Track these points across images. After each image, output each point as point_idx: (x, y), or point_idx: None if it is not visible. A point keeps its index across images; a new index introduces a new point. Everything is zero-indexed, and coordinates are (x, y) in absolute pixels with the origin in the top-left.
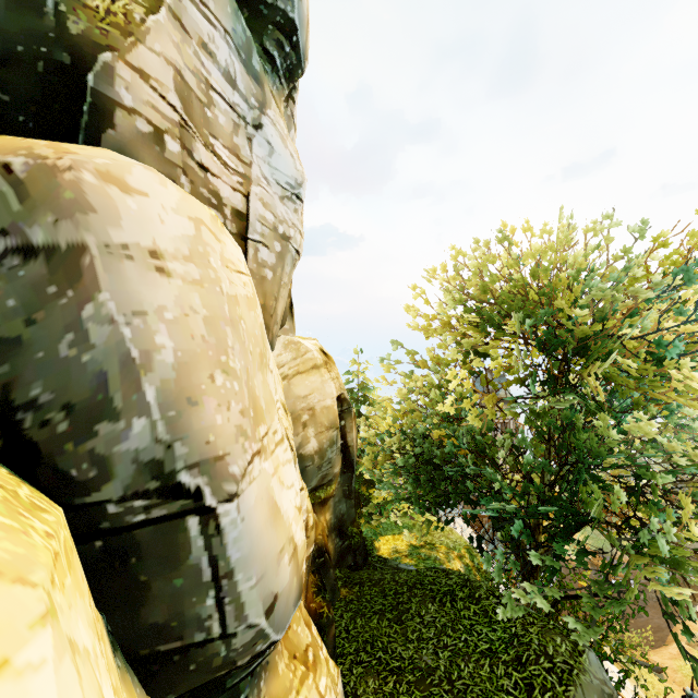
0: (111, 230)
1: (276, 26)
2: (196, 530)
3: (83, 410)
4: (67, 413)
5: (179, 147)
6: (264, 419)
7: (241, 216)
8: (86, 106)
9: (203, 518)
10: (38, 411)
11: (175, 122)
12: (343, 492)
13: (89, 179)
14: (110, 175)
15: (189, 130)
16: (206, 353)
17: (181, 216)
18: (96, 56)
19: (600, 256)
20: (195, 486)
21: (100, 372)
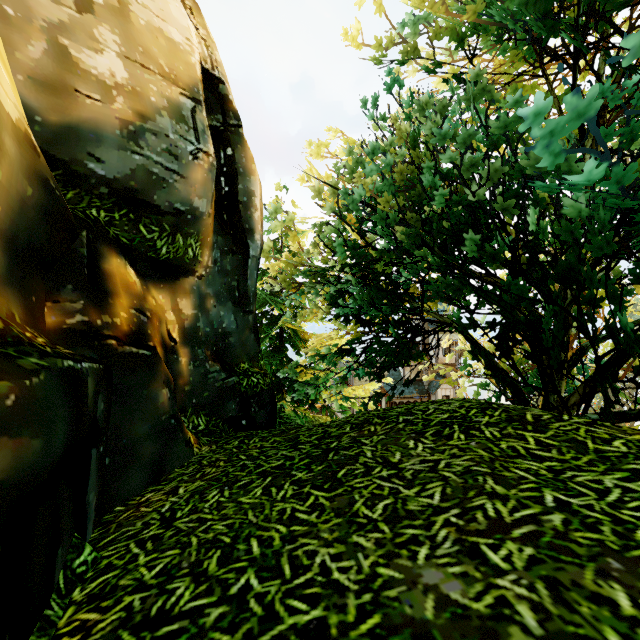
0: None
1: None
2: None
3: None
4: None
5: None
6: None
7: None
8: None
9: None
10: None
11: None
12: (227, 290)
13: None
14: None
15: None
16: None
17: None
18: None
19: None
20: None
21: None
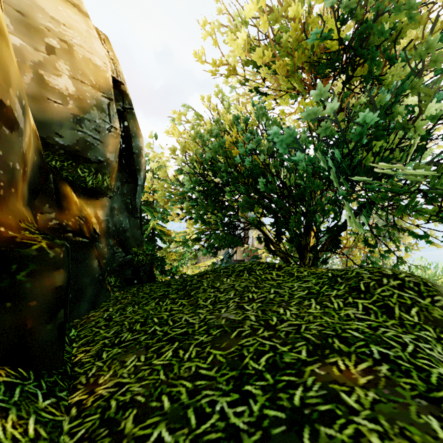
0: None
1: None
2: None
3: None
4: None
5: None
6: None
7: None
8: None
9: None
10: None
11: None
12: (124, 205)
13: None
14: None
15: None
16: None
17: None
18: None
19: (351, 22)
20: None
21: None
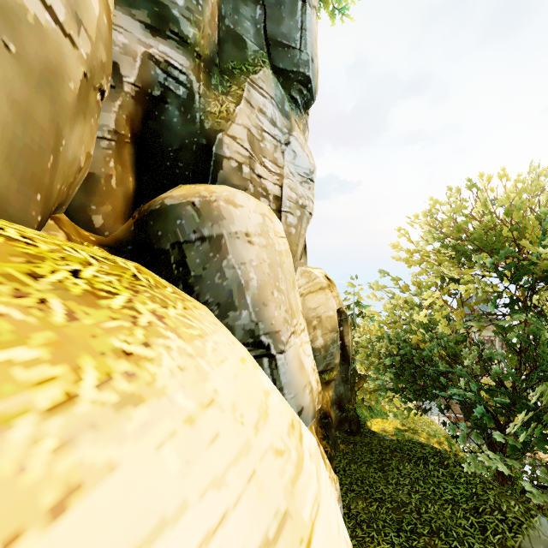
0: (231, 226)
1: (298, 82)
2: (267, 365)
3: (223, 306)
4: (218, 307)
5: (248, 169)
6: (295, 316)
7: (278, 199)
8: (212, 162)
9: (270, 359)
10: (208, 305)
11: (247, 157)
12: (341, 378)
13: (222, 204)
14: (229, 200)
15: (253, 158)
16: (270, 281)
17: (257, 214)
18: (216, 136)
19: None
20: (267, 343)
21: (230, 290)
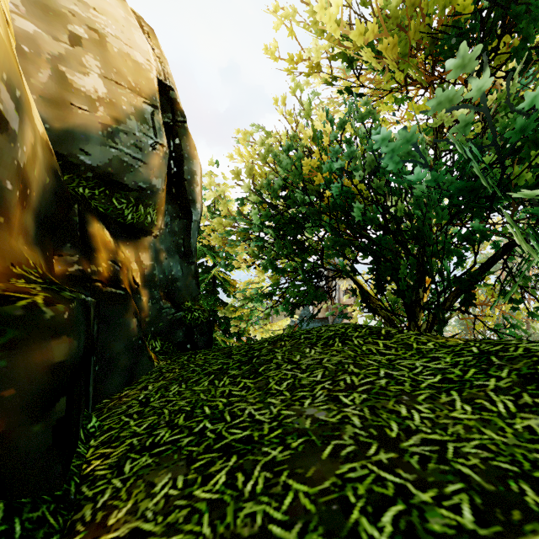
0: None
1: None
2: None
3: None
4: None
5: None
6: None
7: None
8: None
9: None
10: None
11: None
12: (175, 246)
13: None
14: None
15: None
16: None
17: None
18: None
19: None
20: None
21: None
